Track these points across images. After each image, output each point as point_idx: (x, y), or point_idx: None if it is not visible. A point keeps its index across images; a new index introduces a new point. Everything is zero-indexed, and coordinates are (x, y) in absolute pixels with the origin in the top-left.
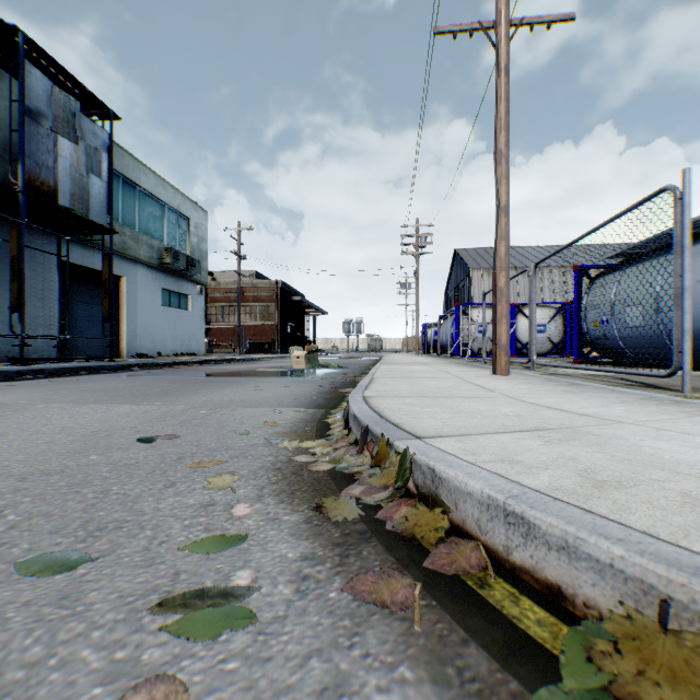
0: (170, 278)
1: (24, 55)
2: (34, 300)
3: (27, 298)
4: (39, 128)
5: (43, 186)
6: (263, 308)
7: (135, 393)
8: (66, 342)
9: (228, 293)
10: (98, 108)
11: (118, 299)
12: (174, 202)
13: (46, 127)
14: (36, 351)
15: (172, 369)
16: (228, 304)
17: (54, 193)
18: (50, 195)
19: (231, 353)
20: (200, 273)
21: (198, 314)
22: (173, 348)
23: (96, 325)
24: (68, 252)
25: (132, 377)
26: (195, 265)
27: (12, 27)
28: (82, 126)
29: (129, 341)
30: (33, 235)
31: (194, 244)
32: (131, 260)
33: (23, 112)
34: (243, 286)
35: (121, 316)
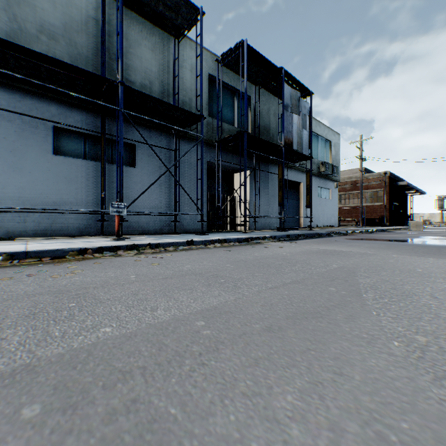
0: (321, 180)
1: (284, 79)
2: (271, 199)
3: (269, 198)
4: (286, 113)
5: (288, 142)
6: (371, 193)
7: (416, 251)
8: (280, 220)
9: (343, 185)
10: (303, 92)
11: (298, 195)
12: (323, 134)
13: (289, 111)
14: (272, 224)
15: (353, 235)
16: (344, 193)
17: (291, 144)
18: (290, 145)
19: (354, 226)
20: (338, 175)
21: (334, 200)
22: (322, 222)
23: (290, 210)
24: (287, 173)
25: (357, 240)
26: (335, 170)
27: (279, 69)
28: (300, 105)
29: (304, 219)
30: (271, 167)
31: (332, 157)
32: (305, 173)
33: (283, 107)
34: (355, 179)
35: (300, 205)
